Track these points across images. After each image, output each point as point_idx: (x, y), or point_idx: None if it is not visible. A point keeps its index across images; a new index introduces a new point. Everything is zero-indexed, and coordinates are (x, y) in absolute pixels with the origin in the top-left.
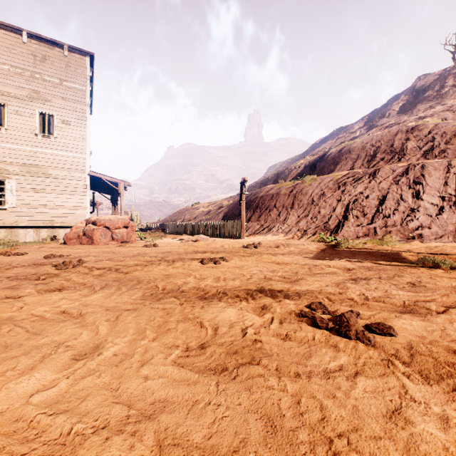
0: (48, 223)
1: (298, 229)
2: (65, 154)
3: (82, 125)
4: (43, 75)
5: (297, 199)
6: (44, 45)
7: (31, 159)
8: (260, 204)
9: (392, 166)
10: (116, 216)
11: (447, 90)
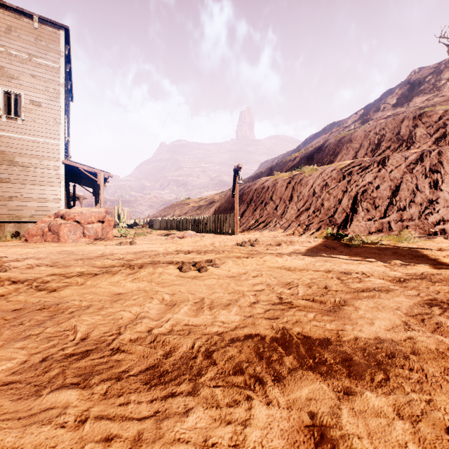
0: (15, 217)
1: (299, 224)
2: (35, 140)
3: (55, 107)
4: (8, 49)
5: (296, 190)
6: (9, 14)
7: None
8: (254, 197)
9: (404, 153)
10: (89, 209)
11: (444, 83)
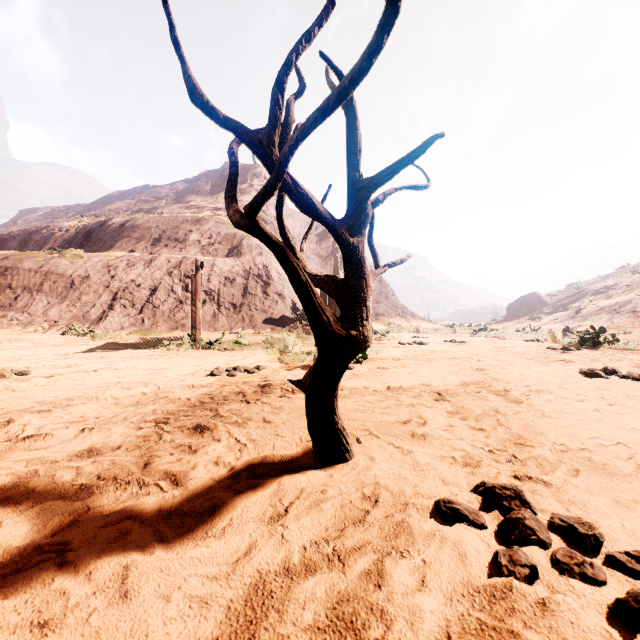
0: None
1: (47, 320)
2: None
3: None
4: None
5: (50, 279)
6: None
7: None
8: None
9: (169, 256)
10: None
11: (246, 188)
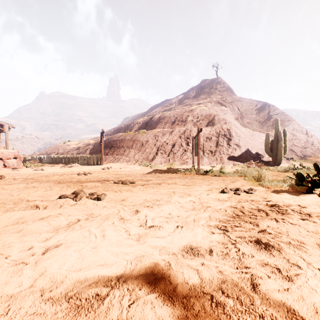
0: None
1: (134, 160)
2: None
3: None
4: None
5: (135, 143)
6: None
7: None
8: (114, 145)
9: (179, 129)
10: (7, 150)
11: (213, 90)
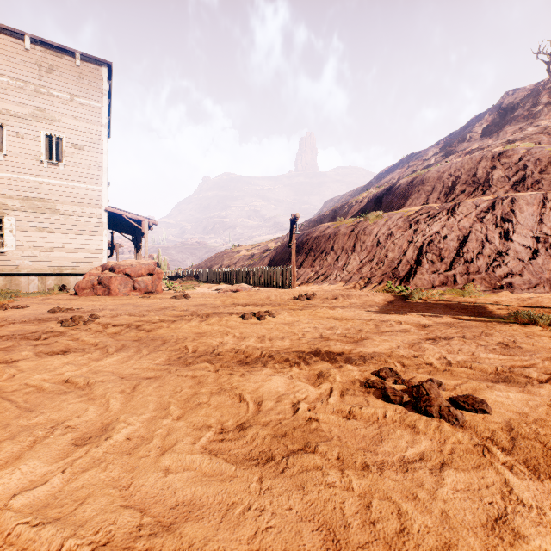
0: (56, 269)
1: (361, 277)
2: (77, 186)
3: (97, 149)
4: (49, 89)
5: (359, 240)
6: (51, 52)
7: (35, 191)
8: (314, 247)
9: (476, 200)
10: (139, 261)
11: (541, 109)
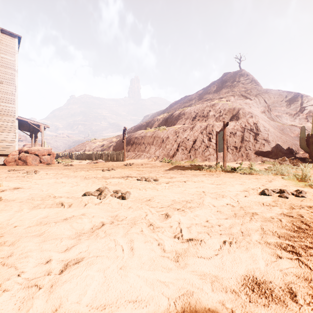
0: None
1: (155, 156)
2: None
3: (12, 84)
4: None
5: (155, 139)
6: None
7: None
8: (135, 142)
9: (201, 124)
10: (42, 148)
11: (235, 83)
